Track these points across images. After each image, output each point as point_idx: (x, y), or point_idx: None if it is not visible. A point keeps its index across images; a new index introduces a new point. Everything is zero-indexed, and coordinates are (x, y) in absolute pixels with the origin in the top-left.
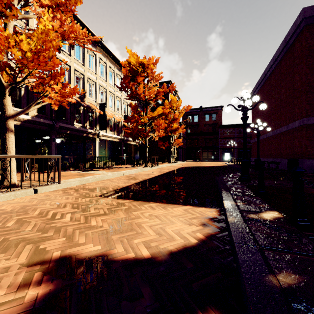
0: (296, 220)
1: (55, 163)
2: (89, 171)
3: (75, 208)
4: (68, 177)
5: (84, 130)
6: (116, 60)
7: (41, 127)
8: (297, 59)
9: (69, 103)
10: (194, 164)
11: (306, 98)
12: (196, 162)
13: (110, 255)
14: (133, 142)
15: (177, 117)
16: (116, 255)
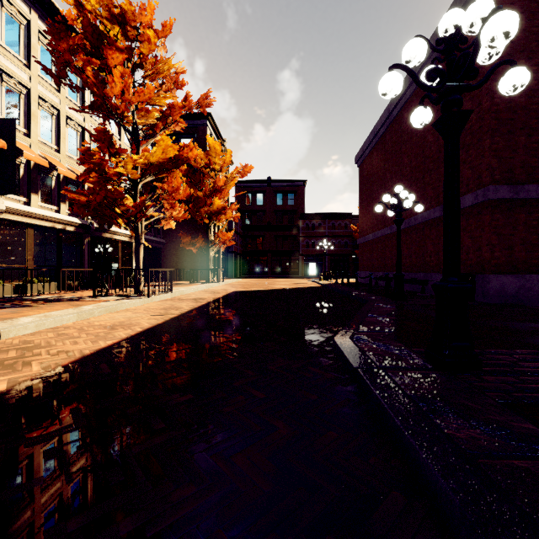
0: None
1: None
2: None
3: None
4: None
5: None
6: (64, 23)
7: None
8: None
9: None
10: (256, 284)
11: (492, 145)
12: (262, 279)
13: None
14: (120, 236)
15: (222, 184)
16: None
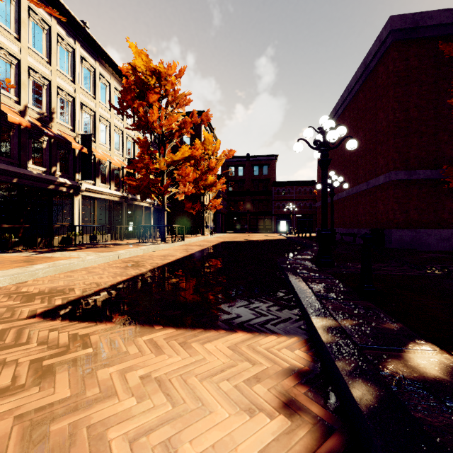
0: None
1: None
2: (52, 253)
3: None
4: None
5: (49, 178)
6: (113, 66)
7: None
8: (381, 88)
9: (18, 127)
10: (238, 237)
11: (394, 144)
12: (242, 233)
13: None
14: (144, 203)
15: (214, 165)
16: None
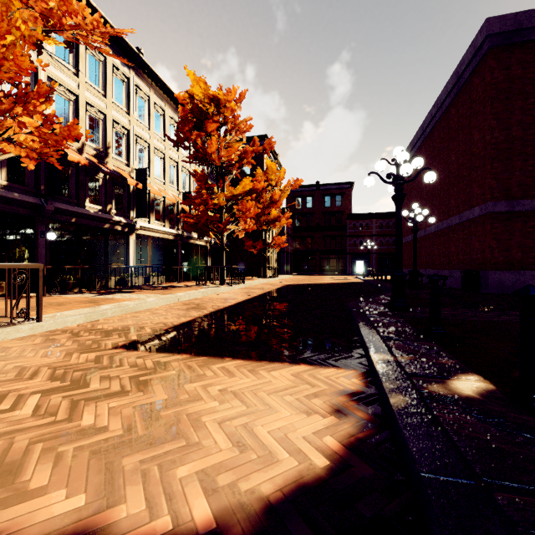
0: (530, 397)
1: (28, 280)
2: (112, 295)
3: (56, 378)
4: (66, 306)
5: (105, 217)
6: (168, 92)
7: (16, 209)
8: (476, 103)
9: (76, 165)
10: (306, 280)
11: (491, 170)
12: (310, 276)
13: (105, 528)
14: (199, 241)
15: (277, 197)
16: (120, 527)
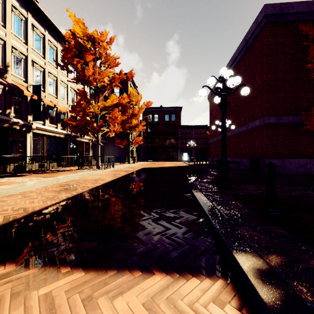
0: None
1: None
2: (0, 179)
3: None
4: None
5: (4, 118)
6: (60, 34)
7: None
8: (257, 57)
9: None
10: (154, 164)
11: (267, 97)
12: (157, 162)
13: None
14: (84, 139)
15: (137, 112)
16: None
